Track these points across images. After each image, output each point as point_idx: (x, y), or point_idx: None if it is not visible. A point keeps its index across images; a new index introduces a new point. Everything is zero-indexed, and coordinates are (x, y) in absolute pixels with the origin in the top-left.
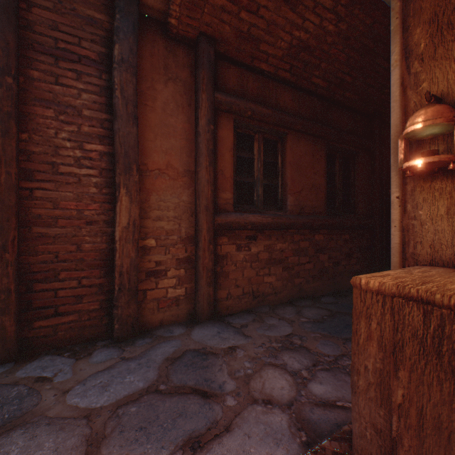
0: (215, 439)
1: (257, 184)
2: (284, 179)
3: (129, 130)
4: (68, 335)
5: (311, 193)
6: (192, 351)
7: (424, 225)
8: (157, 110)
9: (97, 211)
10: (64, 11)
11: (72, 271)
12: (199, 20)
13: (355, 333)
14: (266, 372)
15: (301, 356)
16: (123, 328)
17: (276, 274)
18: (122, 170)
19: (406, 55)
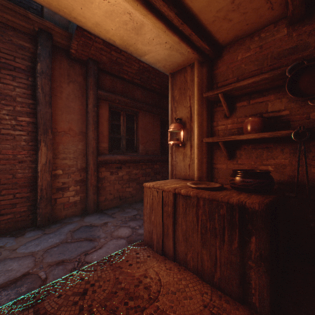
0: (94, 251)
1: (123, 138)
2: (137, 136)
3: (46, 110)
4: (7, 227)
5: (152, 143)
6: (84, 226)
7: (177, 164)
8: (63, 98)
9: (25, 155)
10: (4, 41)
11: (10, 190)
12: (88, 52)
13: (144, 202)
14: (120, 229)
15: (138, 222)
16: (43, 220)
17: (133, 186)
18: (42, 133)
19: (173, 99)
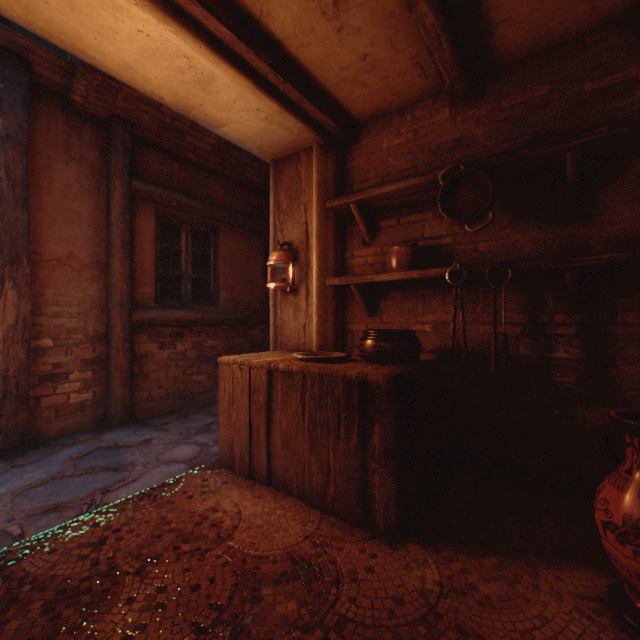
0: (123, 486)
1: (186, 278)
2: (217, 273)
3: (17, 216)
4: None
5: (247, 288)
6: (103, 448)
7: (285, 324)
8: (56, 193)
9: None
10: None
11: None
12: (112, 104)
13: (220, 390)
14: (177, 448)
15: (213, 435)
16: (9, 441)
17: (208, 372)
18: (8, 261)
19: (278, 207)
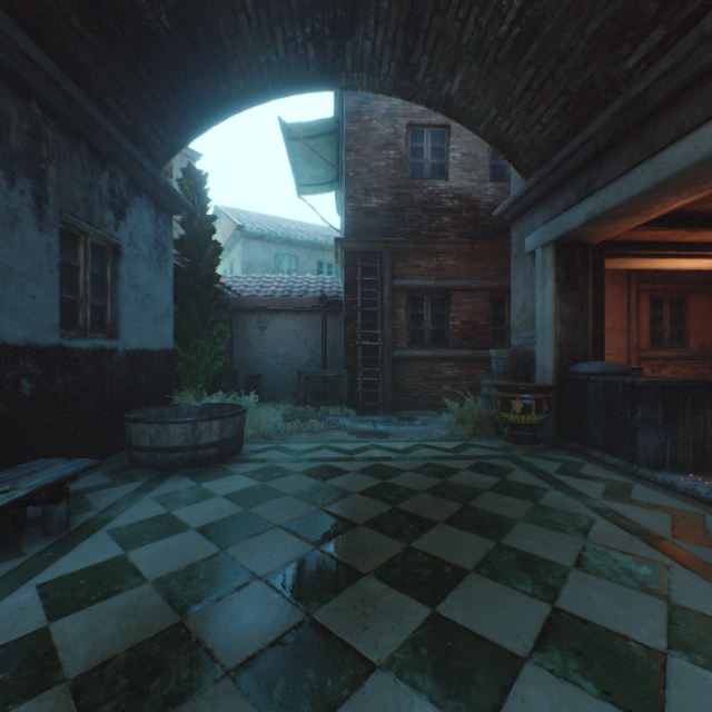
0: None
1: (664, 331)
2: (685, 326)
3: None
4: None
5: (709, 334)
6: None
7: None
8: (606, 300)
9: None
10: None
11: None
12: None
13: None
14: None
15: None
16: None
17: None
18: None
19: None
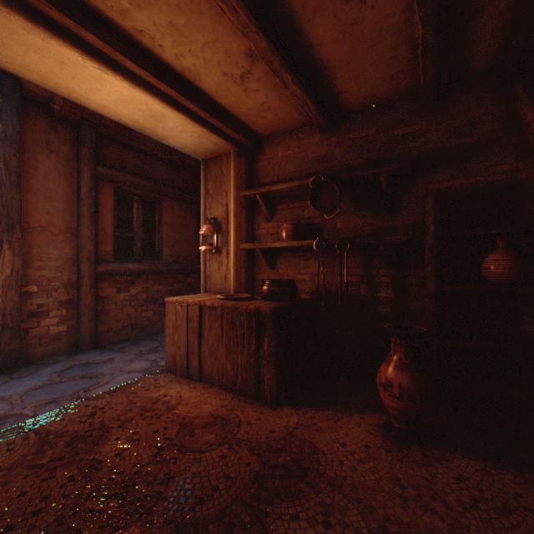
0: (98, 387)
1: (137, 238)
2: (161, 234)
3: (12, 195)
4: None
5: (184, 245)
6: (78, 365)
7: (212, 274)
8: (40, 177)
9: None
10: None
11: None
12: (82, 111)
13: (166, 321)
14: (134, 363)
15: (160, 354)
16: (7, 361)
17: (154, 309)
18: (6, 229)
19: (207, 192)
